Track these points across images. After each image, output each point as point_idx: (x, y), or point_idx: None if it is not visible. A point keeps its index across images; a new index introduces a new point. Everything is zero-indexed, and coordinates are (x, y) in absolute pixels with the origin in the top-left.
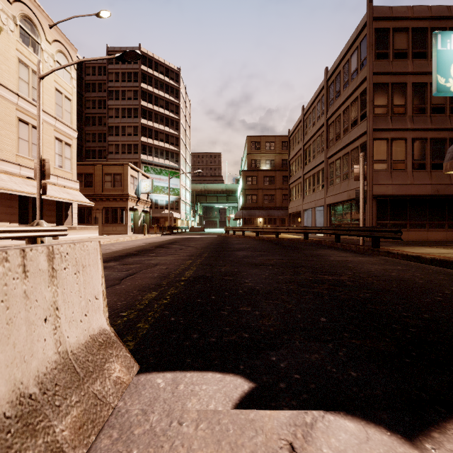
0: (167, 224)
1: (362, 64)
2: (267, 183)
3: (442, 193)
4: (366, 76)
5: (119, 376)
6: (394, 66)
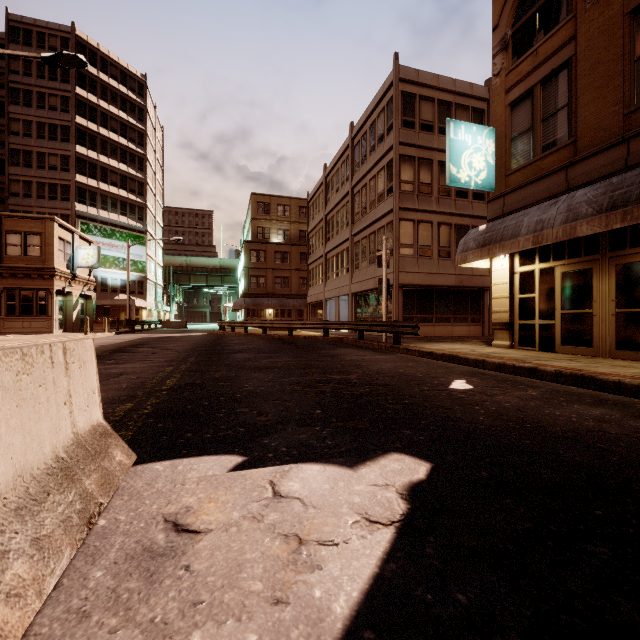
0: (123, 317)
1: (389, 129)
2: (279, 261)
3: (465, 285)
4: (392, 144)
5: (121, 460)
6: (421, 138)
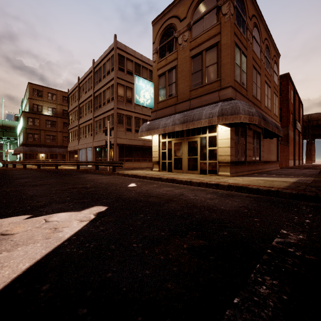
0: None
1: (112, 69)
2: (49, 126)
3: (146, 145)
4: (114, 77)
5: None
6: (127, 77)
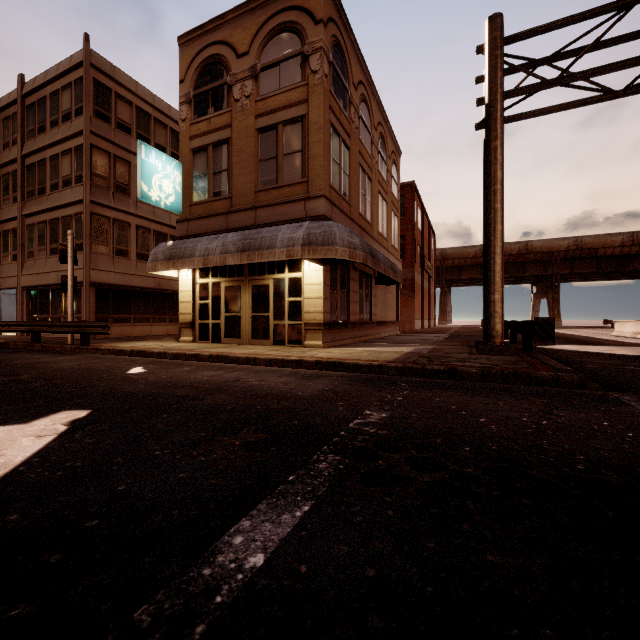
0: None
1: (78, 110)
2: None
3: (164, 288)
4: (82, 130)
5: None
6: (117, 136)
